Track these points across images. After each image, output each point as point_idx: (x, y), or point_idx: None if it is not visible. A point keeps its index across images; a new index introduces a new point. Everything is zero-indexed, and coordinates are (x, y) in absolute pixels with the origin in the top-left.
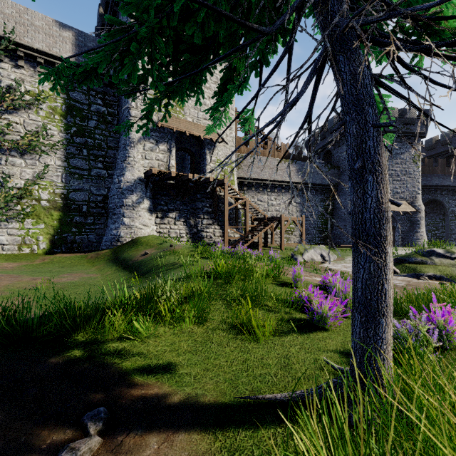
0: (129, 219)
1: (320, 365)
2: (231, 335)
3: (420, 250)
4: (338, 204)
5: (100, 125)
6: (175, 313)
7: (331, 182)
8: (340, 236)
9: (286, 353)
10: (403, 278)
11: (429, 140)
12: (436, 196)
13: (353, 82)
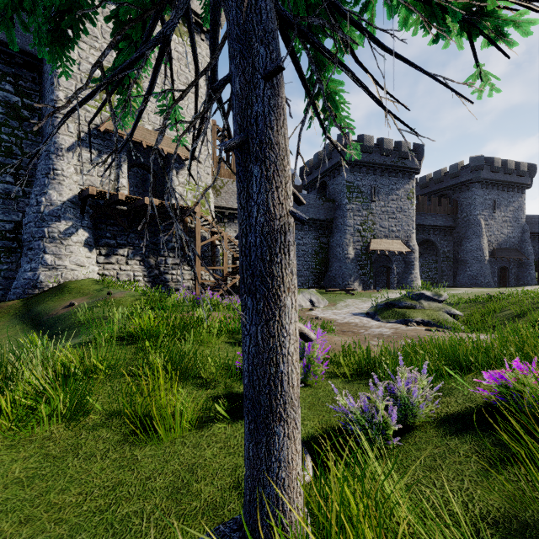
0: (54, 257)
1: (238, 477)
2: (119, 436)
3: (410, 293)
4: (334, 243)
5: (9, 121)
6: (30, 407)
7: (326, 217)
8: (336, 278)
9: (194, 460)
10: (392, 325)
11: (424, 177)
12: (429, 236)
13: (241, 3)
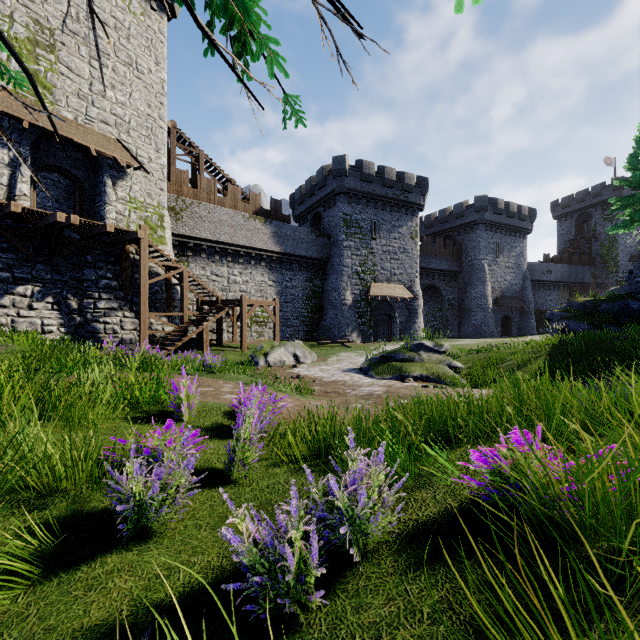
0: None
1: None
2: None
3: (408, 343)
4: (329, 286)
5: None
6: None
7: (320, 254)
8: (331, 328)
9: None
10: (387, 382)
11: (429, 216)
12: (434, 281)
13: None
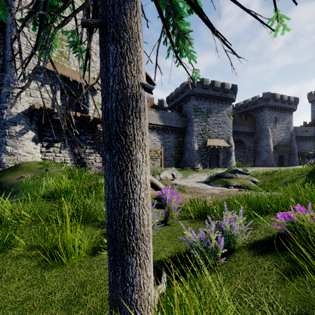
0: (12, 147)
1: None
2: (34, 262)
3: (229, 169)
4: (186, 141)
5: None
6: None
7: (182, 126)
8: (187, 161)
9: (86, 278)
10: (219, 188)
11: (237, 104)
12: (240, 137)
13: None
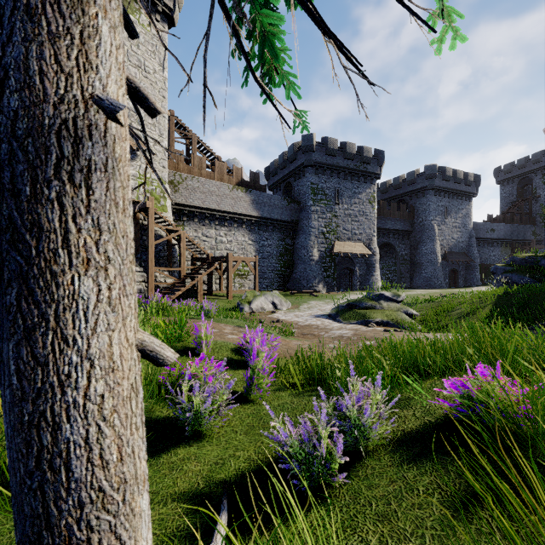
0: None
1: None
2: None
3: (370, 294)
4: (298, 244)
5: None
6: None
7: (291, 218)
8: (301, 280)
9: None
10: (353, 326)
11: (384, 183)
12: (389, 239)
13: None
